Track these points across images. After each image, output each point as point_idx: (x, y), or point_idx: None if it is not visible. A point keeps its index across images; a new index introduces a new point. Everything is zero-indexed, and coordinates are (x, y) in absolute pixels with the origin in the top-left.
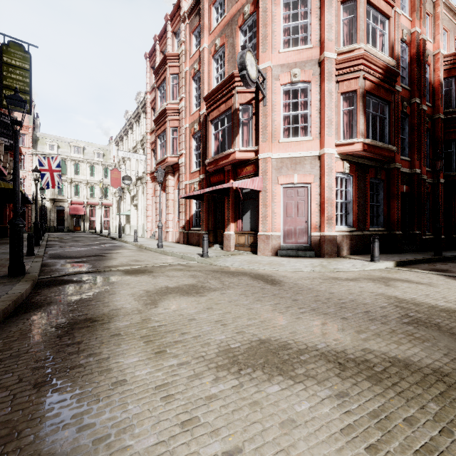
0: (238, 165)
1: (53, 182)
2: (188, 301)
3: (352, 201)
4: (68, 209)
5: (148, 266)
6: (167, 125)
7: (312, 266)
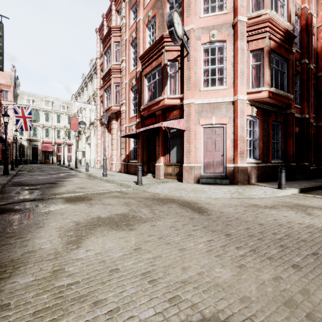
0: (166, 110)
1: (25, 125)
2: (115, 238)
3: (258, 139)
4: (40, 146)
5: (89, 193)
6: (111, 81)
7: (230, 192)
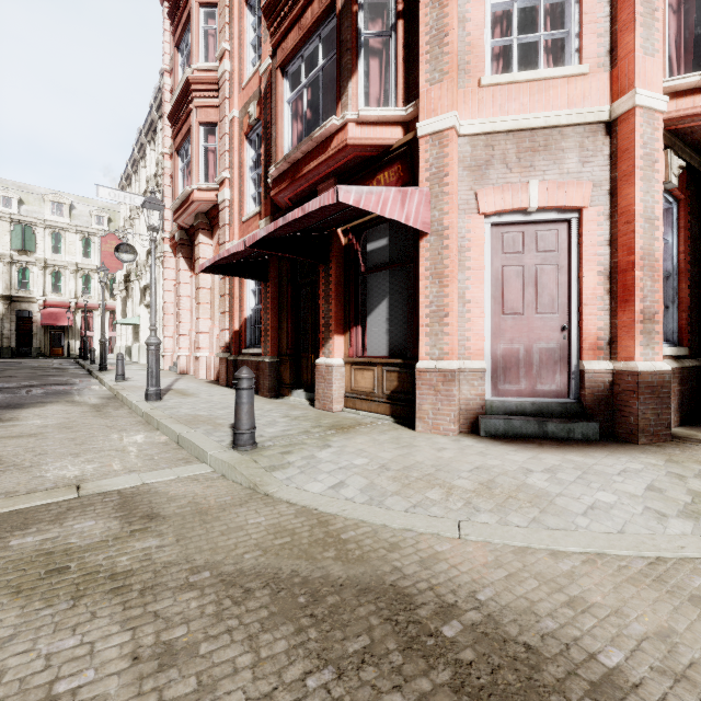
0: (353, 175)
1: None
2: None
3: (676, 271)
4: (38, 315)
5: None
6: (192, 120)
7: (676, 507)
